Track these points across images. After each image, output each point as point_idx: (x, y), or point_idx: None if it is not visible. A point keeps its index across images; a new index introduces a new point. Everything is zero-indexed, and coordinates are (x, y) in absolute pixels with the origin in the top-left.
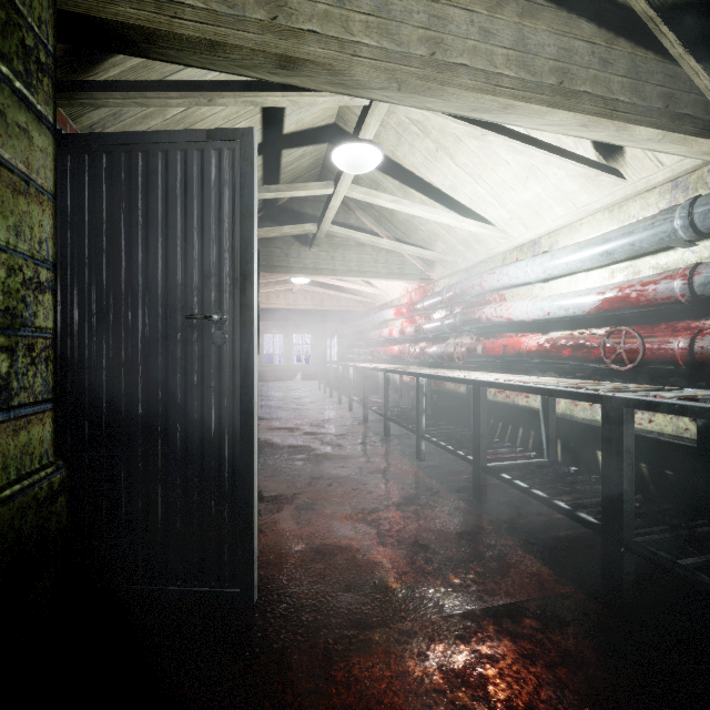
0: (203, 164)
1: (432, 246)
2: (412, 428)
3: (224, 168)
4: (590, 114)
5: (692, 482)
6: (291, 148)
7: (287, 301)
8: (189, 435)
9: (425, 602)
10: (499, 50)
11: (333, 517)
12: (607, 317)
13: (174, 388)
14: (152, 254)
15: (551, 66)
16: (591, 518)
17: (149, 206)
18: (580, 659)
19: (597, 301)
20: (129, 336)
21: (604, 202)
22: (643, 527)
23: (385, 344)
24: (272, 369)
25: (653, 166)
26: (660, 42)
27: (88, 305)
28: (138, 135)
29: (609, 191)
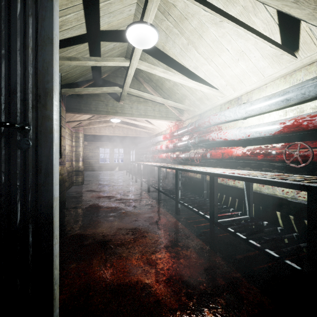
0: None
1: (182, 102)
2: (173, 197)
3: (28, 2)
4: None
5: None
6: (106, 41)
7: (110, 131)
8: None
9: None
10: None
11: (127, 259)
12: (282, 137)
13: None
14: None
15: None
16: (295, 265)
17: None
18: None
19: (280, 127)
20: None
21: (281, 72)
22: None
23: (158, 153)
24: (104, 165)
25: (315, 48)
26: None
27: None
28: None
29: (285, 66)
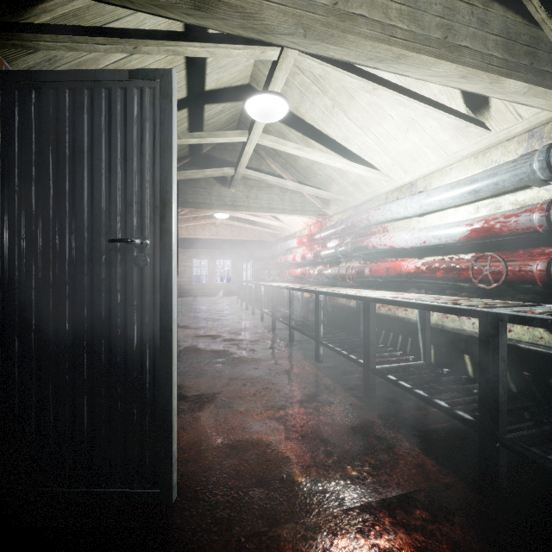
0: (126, 101)
1: (328, 188)
2: (312, 336)
3: (145, 105)
4: (470, 66)
5: (546, 381)
6: (212, 103)
7: (211, 232)
8: (112, 349)
9: (327, 496)
10: (393, 5)
11: (246, 414)
12: (473, 245)
13: (99, 306)
14: (78, 183)
15: (438, 22)
16: (468, 416)
17: (75, 139)
18: (468, 550)
19: (466, 231)
20: (56, 259)
21: (470, 150)
22: (513, 424)
23: (290, 267)
24: (199, 287)
25: (514, 119)
26: (526, 8)
27: (18, 230)
28: (64, 73)
29: (475, 140)
